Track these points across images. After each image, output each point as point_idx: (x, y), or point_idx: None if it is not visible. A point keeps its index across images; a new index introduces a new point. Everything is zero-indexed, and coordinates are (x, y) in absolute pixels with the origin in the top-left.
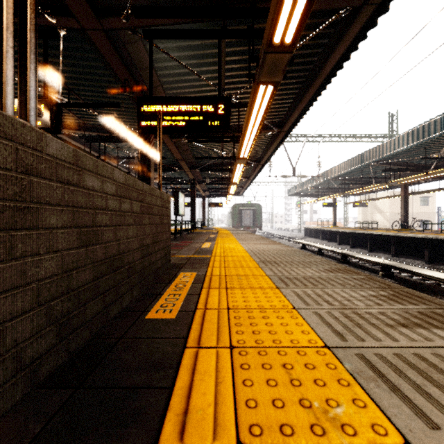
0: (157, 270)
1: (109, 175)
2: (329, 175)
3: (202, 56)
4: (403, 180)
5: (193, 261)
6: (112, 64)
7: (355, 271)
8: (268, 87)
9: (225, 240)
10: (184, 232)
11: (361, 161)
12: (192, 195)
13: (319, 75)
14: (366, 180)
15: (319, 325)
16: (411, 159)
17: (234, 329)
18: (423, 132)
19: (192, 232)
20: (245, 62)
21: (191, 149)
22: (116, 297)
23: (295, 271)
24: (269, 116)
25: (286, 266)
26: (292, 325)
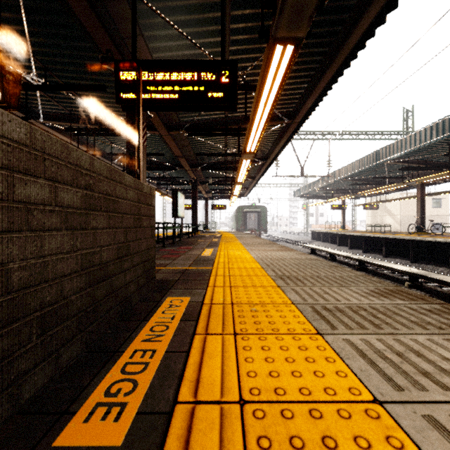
0: (127, 298)
1: None
2: (340, 175)
3: (202, 22)
4: (423, 179)
5: (188, 277)
6: (87, 26)
7: (417, 295)
8: (285, 49)
9: (230, 245)
10: (185, 235)
11: (376, 159)
12: (194, 196)
13: (343, 48)
14: (379, 181)
15: None
16: (431, 157)
17: None
18: None
19: (193, 236)
20: (254, 32)
21: (192, 145)
22: None
23: (332, 295)
24: (279, 105)
25: (314, 285)
26: None
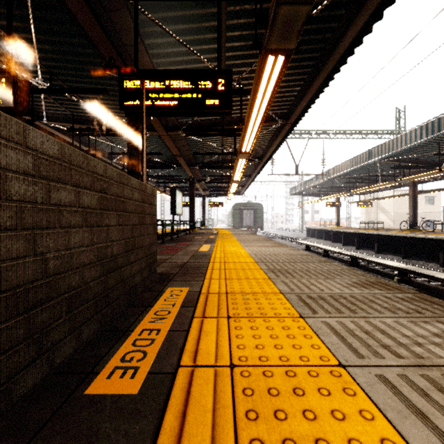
0: (133, 288)
1: (12, 135)
2: (334, 173)
3: (200, 30)
4: (414, 178)
5: (186, 270)
6: (92, 35)
7: (394, 286)
8: (277, 59)
9: (226, 242)
10: (183, 232)
11: (368, 158)
12: (191, 194)
13: (333, 55)
14: (372, 179)
15: (404, 416)
16: (422, 156)
17: (245, 431)
18: (439, 125)
19: (191, 233)
20: (249, 39)
21: (190, 144)
22: (37, 354)
23: (317, 286)
24: (273, 107)
25: (302, 278)
26: (353, 416)
